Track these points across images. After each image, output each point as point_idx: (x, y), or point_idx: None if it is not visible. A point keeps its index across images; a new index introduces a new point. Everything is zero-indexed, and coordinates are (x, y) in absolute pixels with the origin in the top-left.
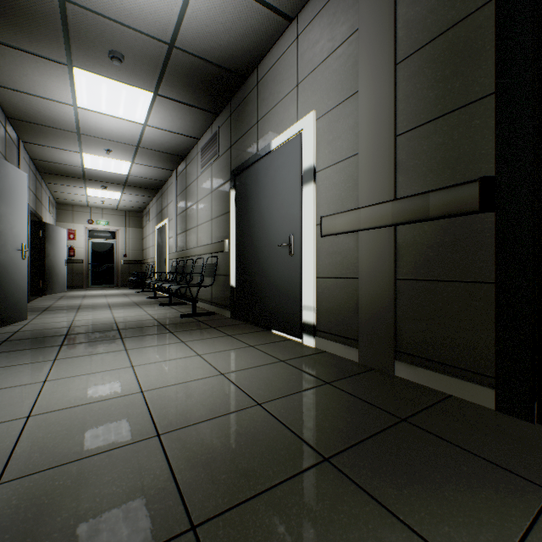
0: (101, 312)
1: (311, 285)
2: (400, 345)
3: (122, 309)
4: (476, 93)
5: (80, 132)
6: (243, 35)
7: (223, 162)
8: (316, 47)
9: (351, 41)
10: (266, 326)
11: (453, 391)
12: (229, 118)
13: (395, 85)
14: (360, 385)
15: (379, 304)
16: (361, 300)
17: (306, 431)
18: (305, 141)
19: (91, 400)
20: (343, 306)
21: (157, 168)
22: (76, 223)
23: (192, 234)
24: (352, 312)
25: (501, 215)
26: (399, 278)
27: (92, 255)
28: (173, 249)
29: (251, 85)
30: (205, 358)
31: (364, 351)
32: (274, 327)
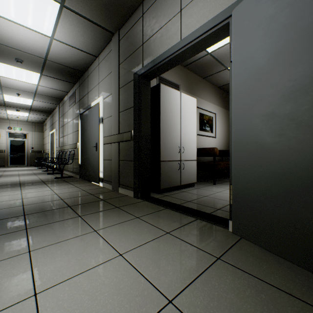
0: (13, 178)
1: (101, 163)
2: (120, 182)
3: (25, 176)
4: (132, 105)
5: (1, 85)
6: (78, 59)
7: (77, 106)
8: (103, 71)
9: (111, 74)
10: (90, 180)
11: (128, 194)
12: (79, 87)
13: (119, 95)
14: (102, 194)
15: (116, 169)
16: (112, 167)
17: (70, 203)
18: (100, 106)
19: (2, 201)
20: (109, 170)
21: (48, 103)
22: (0, 129)
23: (66, 138)
24: (111, 172)
25: (134, 142)
26: (120, 160)
27: (11, 147)
28: (57, 145)
29: (86, 76)
30: (54, 190)
31: (113, 185)
32: (92, 180)
